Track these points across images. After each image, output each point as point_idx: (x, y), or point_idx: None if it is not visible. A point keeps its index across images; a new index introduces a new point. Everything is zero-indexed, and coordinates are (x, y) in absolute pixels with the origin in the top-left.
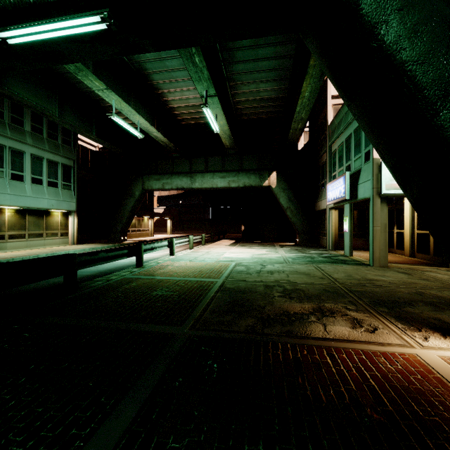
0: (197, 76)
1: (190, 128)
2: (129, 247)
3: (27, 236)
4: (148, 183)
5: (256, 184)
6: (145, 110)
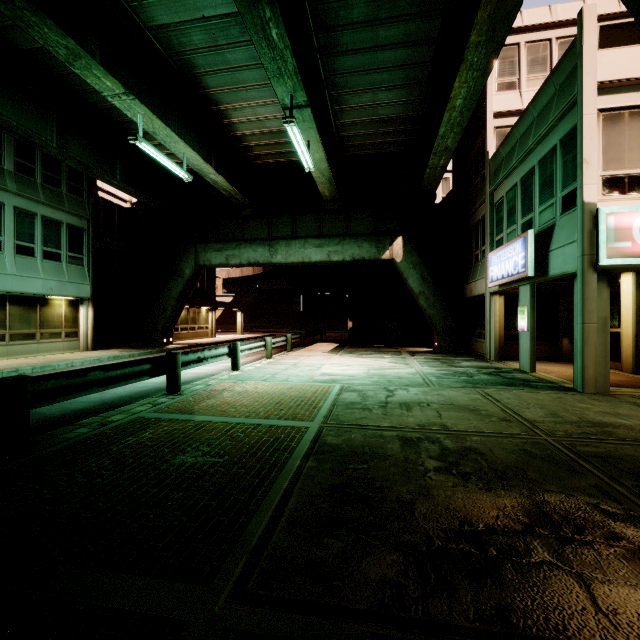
0: (276, 67)
1: (268, 170)
2: (153, 358)
3: (8, 338)
4: (205, 256)
5: (372, 257)
6: (195, 138)
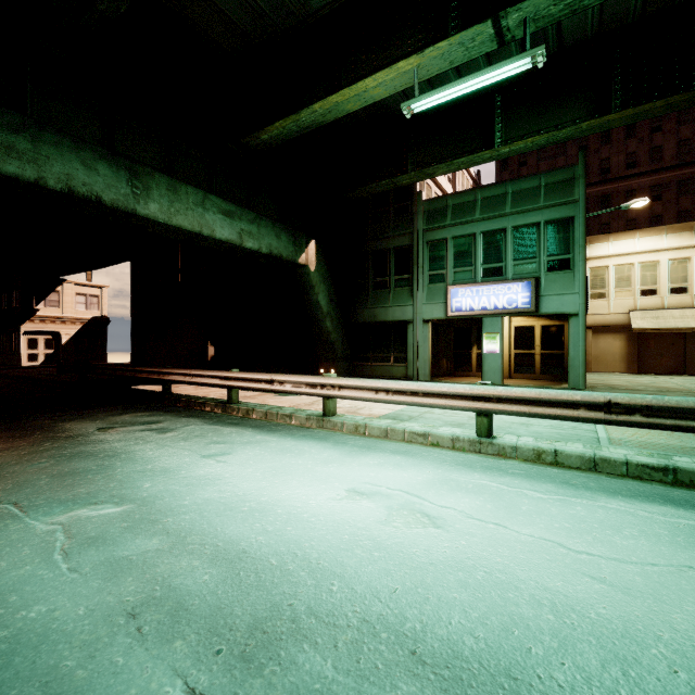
0: None
1: None
2: None
3: None
4: None
5: (290, 256)
6: None
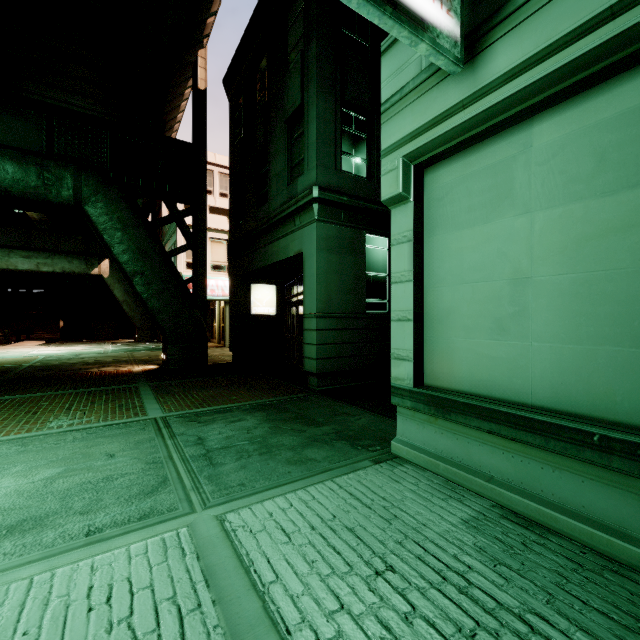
0: None
1: None
2: None
3: None
4: None
5: (82, 271)
6: None
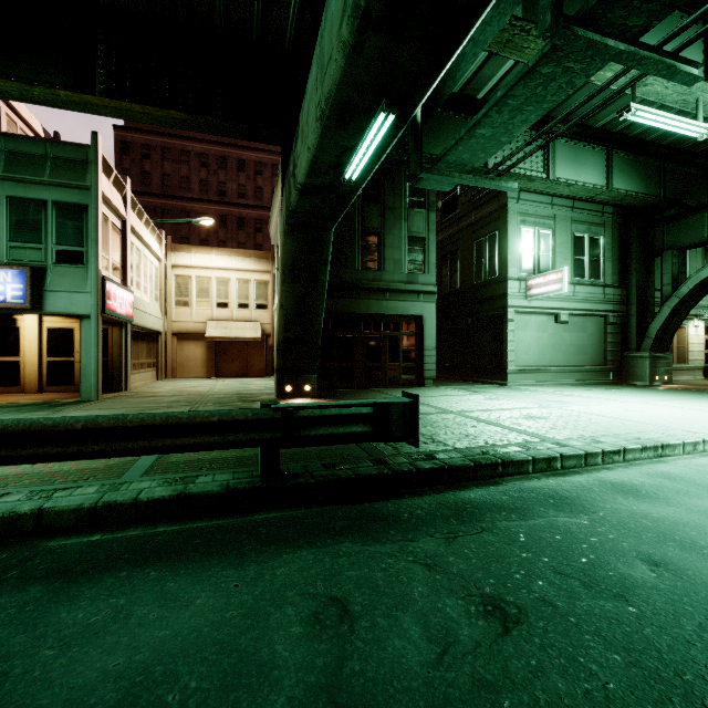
0: None
1: None
2: None
3: None
4: None
5: None
6: None
